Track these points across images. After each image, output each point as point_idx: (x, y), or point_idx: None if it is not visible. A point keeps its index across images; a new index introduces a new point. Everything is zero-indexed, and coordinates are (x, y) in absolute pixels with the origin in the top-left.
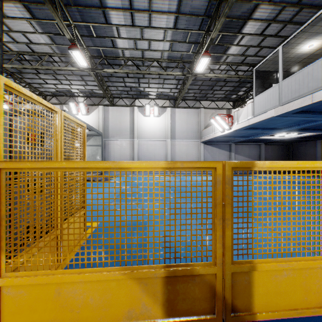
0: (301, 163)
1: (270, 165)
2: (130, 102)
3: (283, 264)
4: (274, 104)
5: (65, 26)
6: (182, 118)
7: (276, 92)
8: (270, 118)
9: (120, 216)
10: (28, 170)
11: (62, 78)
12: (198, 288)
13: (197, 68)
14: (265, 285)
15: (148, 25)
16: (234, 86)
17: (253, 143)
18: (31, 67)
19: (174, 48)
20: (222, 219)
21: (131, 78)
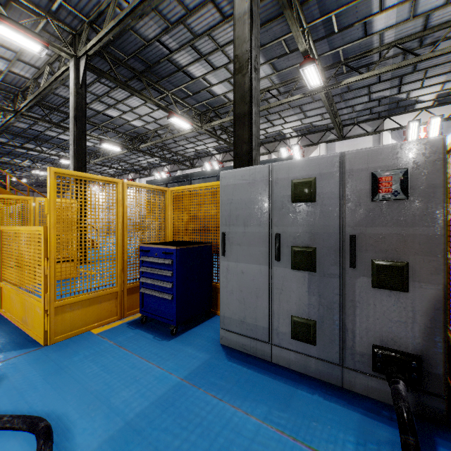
0: None
1: None
2: (372, 127)
3: None
4: None
5: (300, 34)
6: None
7: None
8: None
9: None
10: None
11: (275, 117)
12: None
13: None
14: None
15: None
16: None
17: None
18: None
19: None
20: None
21: (384, 83)
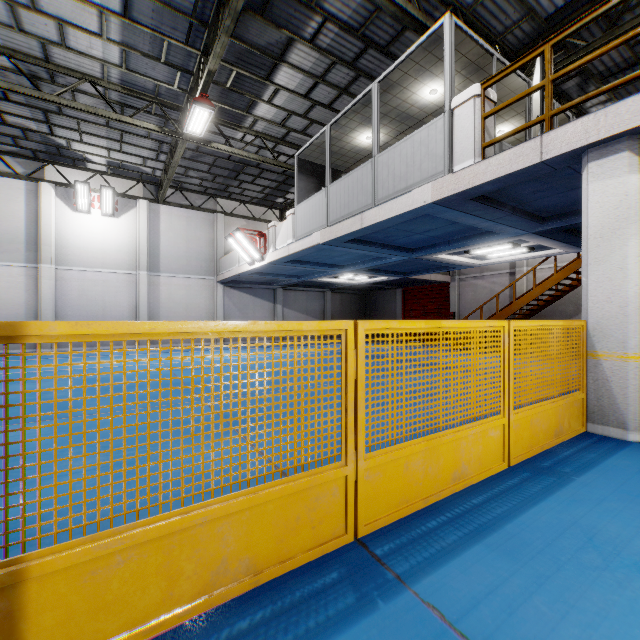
0: (156, 325)
1: (73, 330)
2: (27, 169)
3: (109, 542)
4: (321, 223)
5: None
6: (177, 228)
7: (323, 202)
8: (317, 246)
9: None
10: None
11: None
12: None
13: (190, 126)
14: (62, 602)
15: None
16: (277, 181)
17: (313, 288)
18: None
19: (135, 64)
20: None
21: (20, 105)
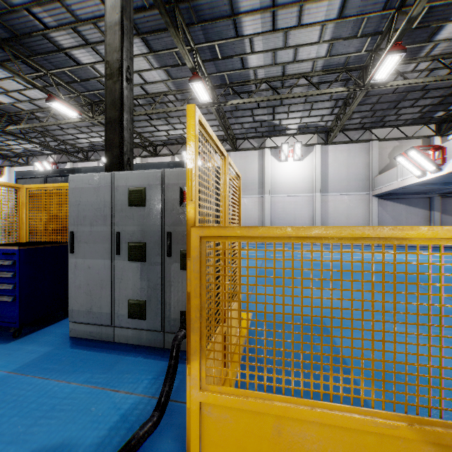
0: None
1: None
2: (258, 144)
3: None
4: None
5: (187, 52)
6: (340, 159)
7: None
8: None
9: (383, 322)
10: (235, 240)
11: (176, 121)
12: None
13: (377, 75)
14: None
15: (296, 25)
16: (441, 96)
17: None
18: (145, 113)
19: (335, 50)
20: None
21: (262, 109)
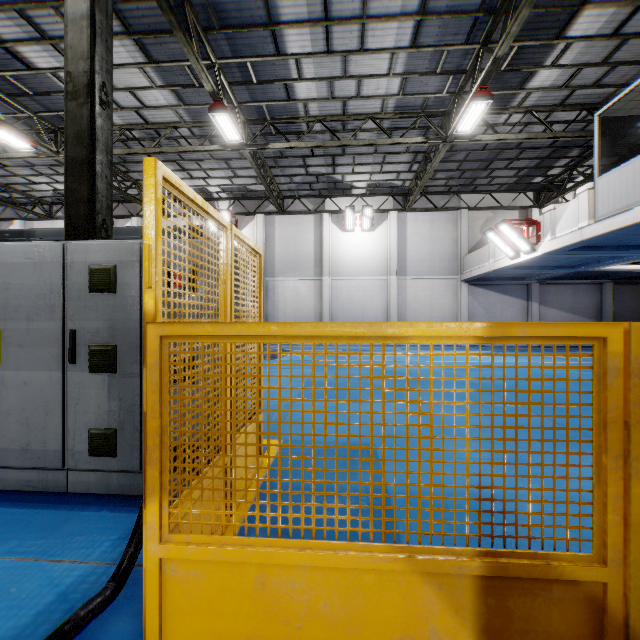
0: None
1: None
2: (314, 206)
3: None
4: None
5: (204, 69)
6: (421, 232)
7: None
8: None
9: (383, 437)
10: (208, 340)
11: (193, 167)
12: (560, 609)
13: (461, 125)
14: None
15: (358, 48)
16: (539, 158)
17: (583, 280)
18: (144, 151)
19: (410, 87)
20: (621, 458)
21: (318, 158)
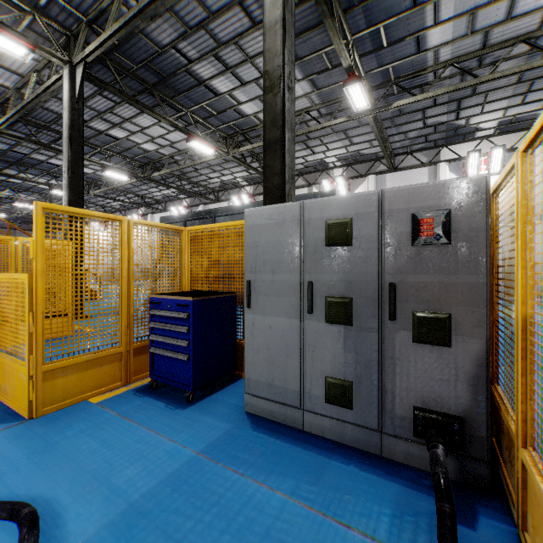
0: None
1: None
2: (428, 158)
3: None
4: None
5: (343, 47)
6: None
7: None
8: None
9: None
10: None
11: (316, 143)
12: None
13: None
14: None
15: None
16: None
17: None
18: None
19: None
20: None
21: (440, 106)
